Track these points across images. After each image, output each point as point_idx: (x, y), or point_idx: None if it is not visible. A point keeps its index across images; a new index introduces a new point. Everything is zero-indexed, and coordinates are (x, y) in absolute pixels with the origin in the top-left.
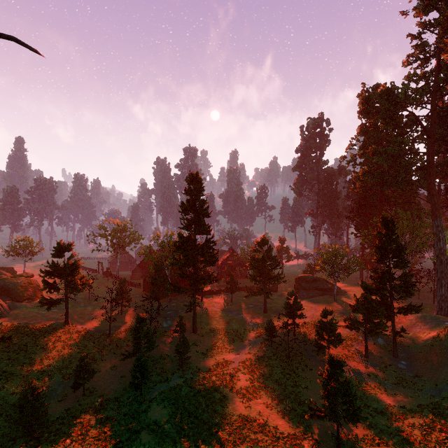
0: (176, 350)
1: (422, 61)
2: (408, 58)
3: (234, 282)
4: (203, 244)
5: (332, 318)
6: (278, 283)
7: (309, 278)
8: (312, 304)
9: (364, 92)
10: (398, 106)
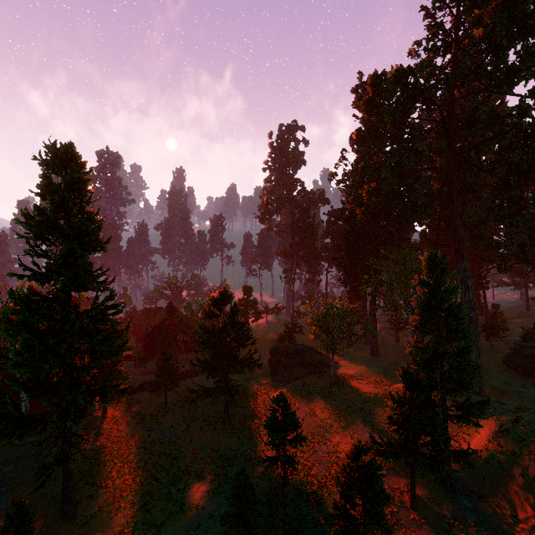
0: None
1: (430, 54)
2: (417, 44)
3: (170, 371)
4: (86, 313)
5: (372, 461)
6: (251, 370)
7: (292, 350)
8: (301, 395)
9: (361, 84)
10: (413, 100)
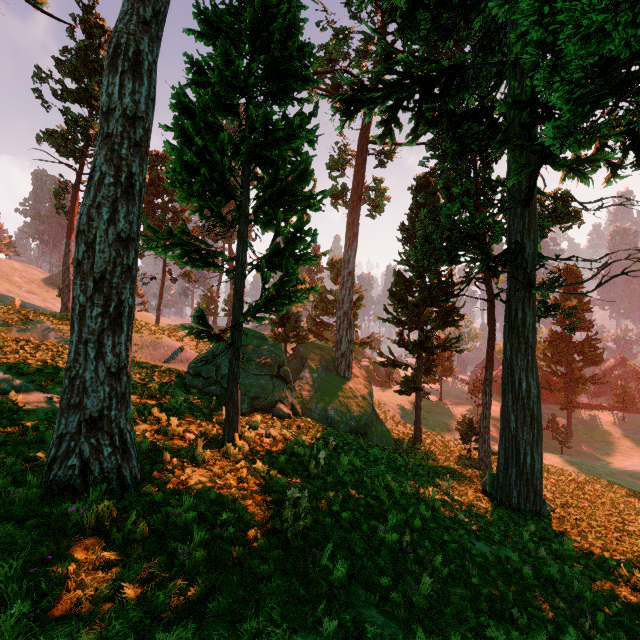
0: (554, 437)
1: None
2: None
3: (627, 395)
4: (582, 342)
5: None
6: None
7: None
8: None
9: None
10: None
